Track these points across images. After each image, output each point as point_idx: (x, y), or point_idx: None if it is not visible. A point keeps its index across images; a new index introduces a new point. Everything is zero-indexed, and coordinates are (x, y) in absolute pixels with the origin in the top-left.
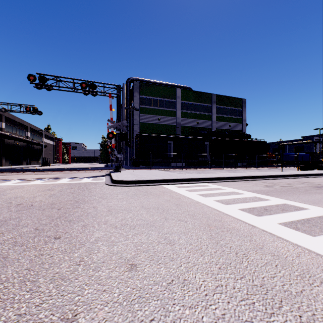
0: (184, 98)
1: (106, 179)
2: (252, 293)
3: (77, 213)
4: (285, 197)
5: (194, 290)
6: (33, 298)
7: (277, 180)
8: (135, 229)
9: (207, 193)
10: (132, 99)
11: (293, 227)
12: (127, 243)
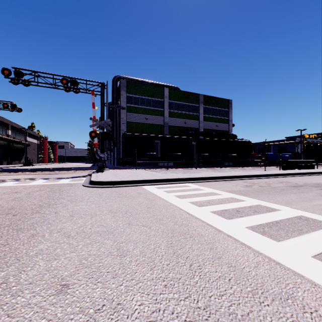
0: (172, 98)
1: (85, 180)
2: (191, 319)
3: (33, 220)
4: (261, 198)
5: (124, 318)
6: None
7: (258, 180)
8: (89, 238)
9: (185, 194)
10: (119, 98)
11: (260, 231)
12: (72, 255)
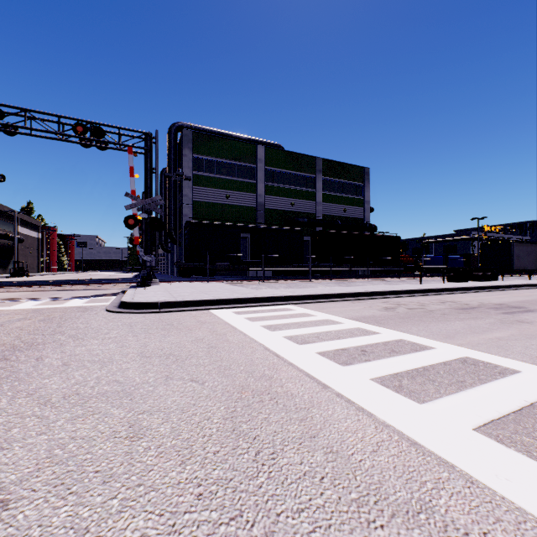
0: (271, 163)
1: (112, 301)
2: None
3: None
4: (406, 328)
5: None
6: None
7: (407, 298)
8: (84, 406)
9: (280, 323)
10: (180, 161)
11: (394, 386)
12: (38, 441)
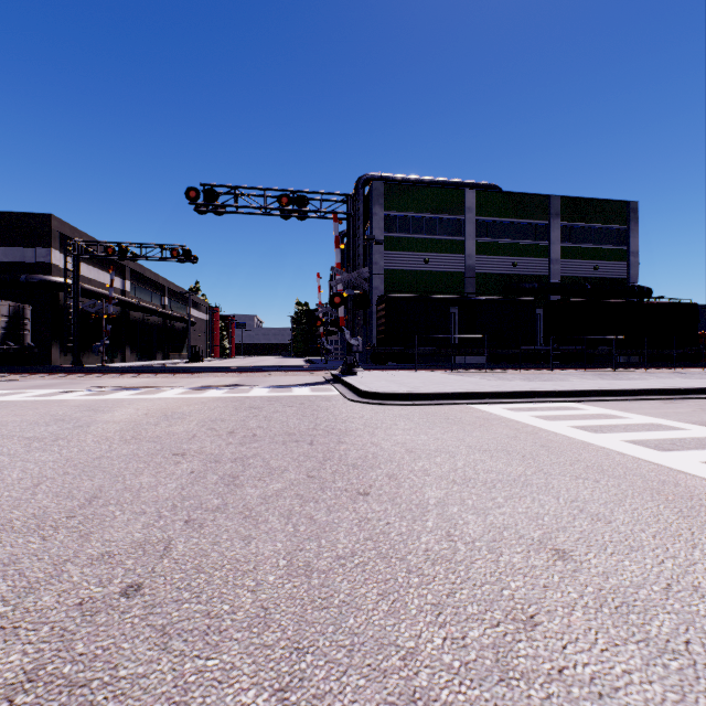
0: (484, 211)
1: (341, 391)
2: None
3: (353, 453)
4: None
5: None
6: (429, 584)
7: None
8: (499, 489)
9: (592, 425)
10: (367, 221)
11: None
12: (507, 511)
